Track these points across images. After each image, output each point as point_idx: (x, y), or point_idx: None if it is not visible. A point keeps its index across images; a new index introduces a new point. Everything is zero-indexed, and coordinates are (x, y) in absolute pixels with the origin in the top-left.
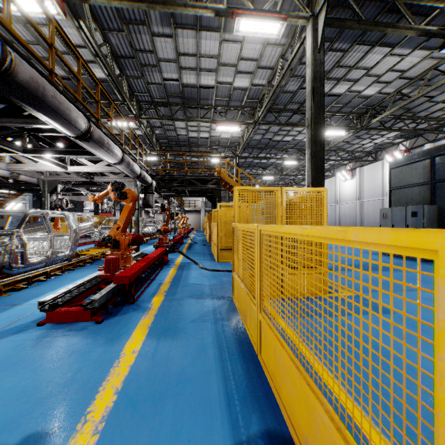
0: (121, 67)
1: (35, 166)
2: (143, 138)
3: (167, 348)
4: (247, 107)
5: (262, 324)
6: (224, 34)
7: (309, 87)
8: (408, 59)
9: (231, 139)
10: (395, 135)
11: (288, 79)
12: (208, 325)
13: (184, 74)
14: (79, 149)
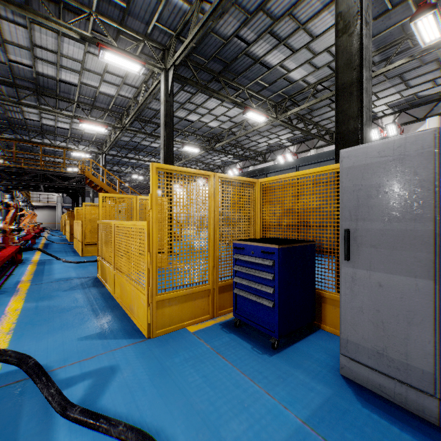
0: None
1: None
2: None
3: (47, 304)
4: (114, 111)
5: (116, 276)
6: (89, 47)
7: (162, 120)
8: (232, 111)
9: (97, 135)
10: (233, 157)
11: (152, 100)
12: (78, 291)
13: (40, 64)
14: None
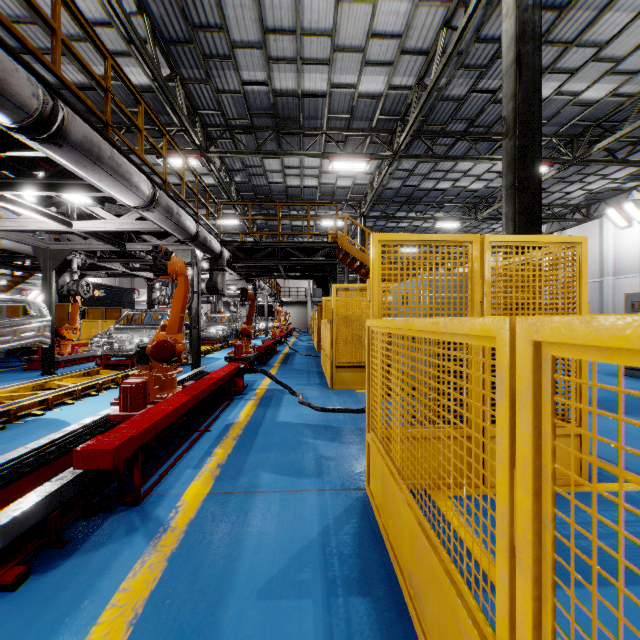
0: (172, 63)
1: (19, 222)
2: (217, 190)
3: None
4: (381, 130)
5: None
6: None
7: (508, 56)
8: None
9: (353, 188)
10: (626, 175)
11: (453, 73)
12: (305, 617)
13: (276, 72)
14: (72, 181)
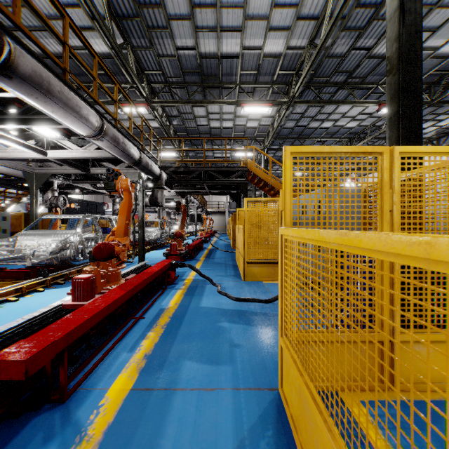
0: (124, 34)
1: (8, 152)
2: (160, 131)
3: None
4: (280, 83)
5: None
6: None
7: (392, 5)
8: None
9: (259, 128)
10: None
11: (338, 35)
12: None
13: (201, 39)
14: (38, 116)
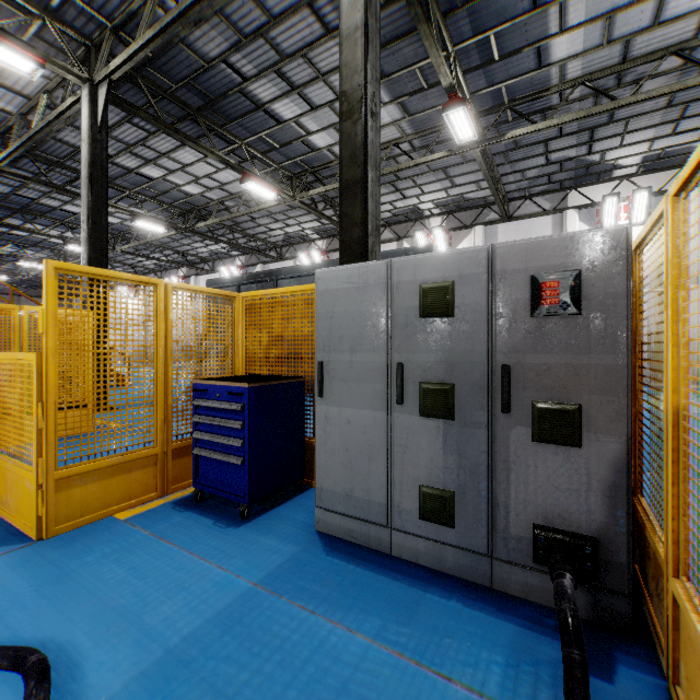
0: None
1: None
2: None
3: None
4: None
5: None
6: None
7: (85, 170)
8: (224, 174)
9: None
10: (230, 247)
11: (64, 126)
12: None
13: None
14: None
